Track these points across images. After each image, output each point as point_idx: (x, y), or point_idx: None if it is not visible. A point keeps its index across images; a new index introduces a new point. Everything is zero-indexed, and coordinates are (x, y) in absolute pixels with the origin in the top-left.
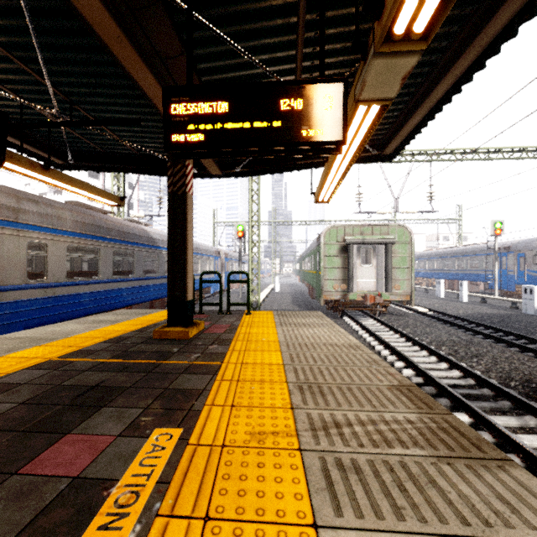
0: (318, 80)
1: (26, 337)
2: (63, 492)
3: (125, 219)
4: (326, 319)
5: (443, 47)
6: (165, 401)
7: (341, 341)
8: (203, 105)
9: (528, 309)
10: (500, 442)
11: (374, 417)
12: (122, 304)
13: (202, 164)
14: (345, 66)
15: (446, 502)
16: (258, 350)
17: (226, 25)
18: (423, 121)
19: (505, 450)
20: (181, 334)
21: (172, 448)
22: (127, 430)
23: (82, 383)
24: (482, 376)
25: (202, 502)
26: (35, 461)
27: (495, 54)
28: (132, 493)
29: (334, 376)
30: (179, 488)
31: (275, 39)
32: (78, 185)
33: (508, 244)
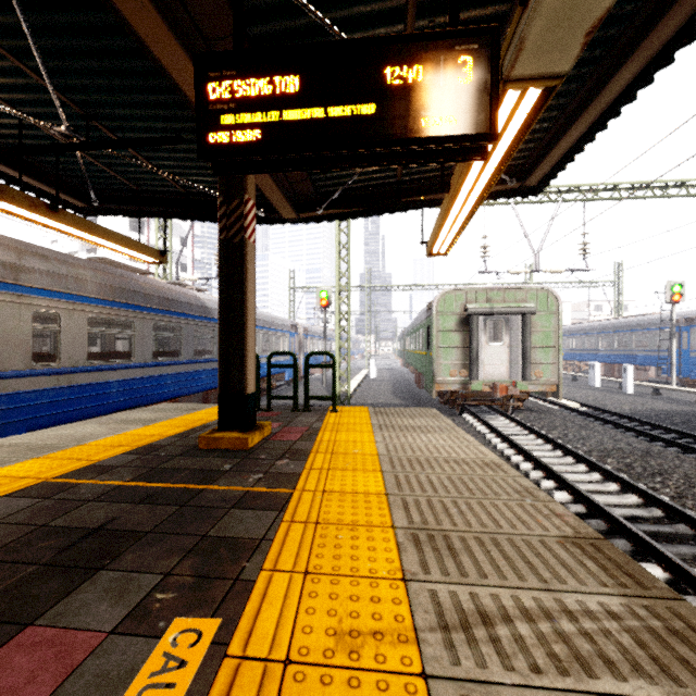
0: (449, 32)
1: (23, 444)
2: None
3: (170, 282)
4: (444, 419)
5: (627, 14)
6: (200, 560)
7: (470, 456)
8: (259, 82)
9: None
10: None
11: (547, 602)
12: (166, 396)
13: (270, 203)
14: None
15: None
16: (347, 468)
17: None
18: (587, 133)
19: None
20: (237, 442)
21: (197, 664)
22: (128, 619)
23: (79, 524)
24: (675, 505)
25: None
26: None
27: None
28: None
29: (467, 517)
30: None
31: (373, 6)
32: (100, 234)
33: (690, 315)
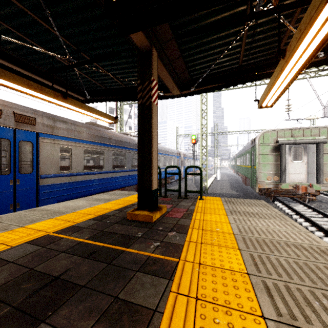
0: None
1: (50, 210)
2: None
3: (121, 133)
4: (273, 209)
5: None
6: (107, 327)
7: (305, 242)
8: None
9: None
10: None
11: None
12: (118, 187)
13: (166, 86)
14: None
15: None
16: (214, 244)
17: None
18: None
19: None
20: (147, 217)
21: None
22: None
23: (49, 271)
24: None
25: None
26: None
27: None
28: None
29: None
30: None
31: None
32: (86, 109)
33: None
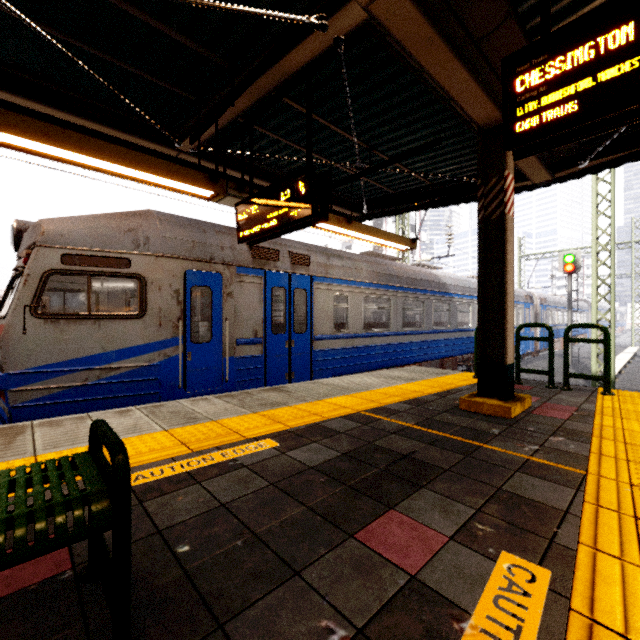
0: None
1: (335, 385)
2: (402, 590)
3: (413, 264)
4: None
5: None
6: (504, 509)
7: None
8: (576, 52)
9: None
10: None
11: None
12: (411, 360)
13: (520, 171)
14: None
15: None
16: None
17: None
18: None
19: None
20: (499, 409)
21: (541, 601)
22: (459, 533)
23: (392, 448)
24: None
25: None
26: (367, 530)
27: None
28: None
29: None
30: None
31: None
32: (374, 234)
33: None
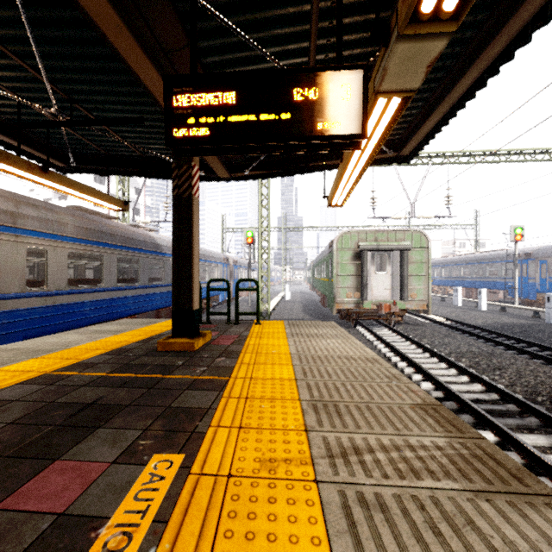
0: (335, 67)
1: (23, 349)
2: (45, 532)
3: (130, 224)
4: (340, 329)
5: (467, 38)
6: (167, 421)
7: (356, 354)
8: (208, 96)
9: (551, 318)
10: (529, 463)
11: (398, 442)
12: (127, 313)
13: (209, 166)
14: (361, 60)
15: (490, 549)
16: (268, 363)
17: (234, 14)
18: (443, 119)
19: (535, 472)
20: (186, 345)
21: (172, 478)
22: (122, 455)
23: (78, 400)
24: (507, 390)
25: (204, 547)
26: (17, 494)
27: (525, 44)
28: (124, 535)
29: (351, 393)
30: (178, 529)
31: (287, 30)
32: (79, 189)
33: (528, 251)
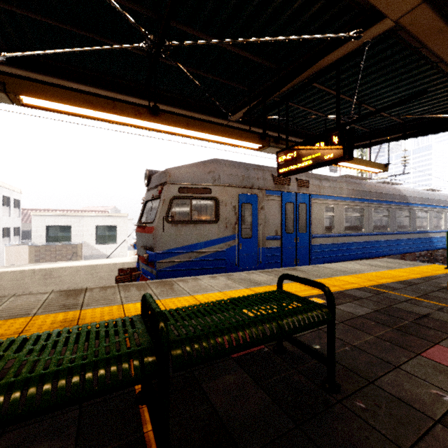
0: None
1: (333, 268)
2: None
3: (378, 182)
4: None
5: None
6: None
7: None
8: None
9: None
10: None
11: None
12: (379, 254)
13: None
14: None
15: None
16: None
17: None
18: None
19: None
20: None
21: None
22: None
23: (410, 310)
24: None
25: None
26: (427, 353)
27: None
28: None
29: None
30: None
31: None
32: (357, 162)
33: None
